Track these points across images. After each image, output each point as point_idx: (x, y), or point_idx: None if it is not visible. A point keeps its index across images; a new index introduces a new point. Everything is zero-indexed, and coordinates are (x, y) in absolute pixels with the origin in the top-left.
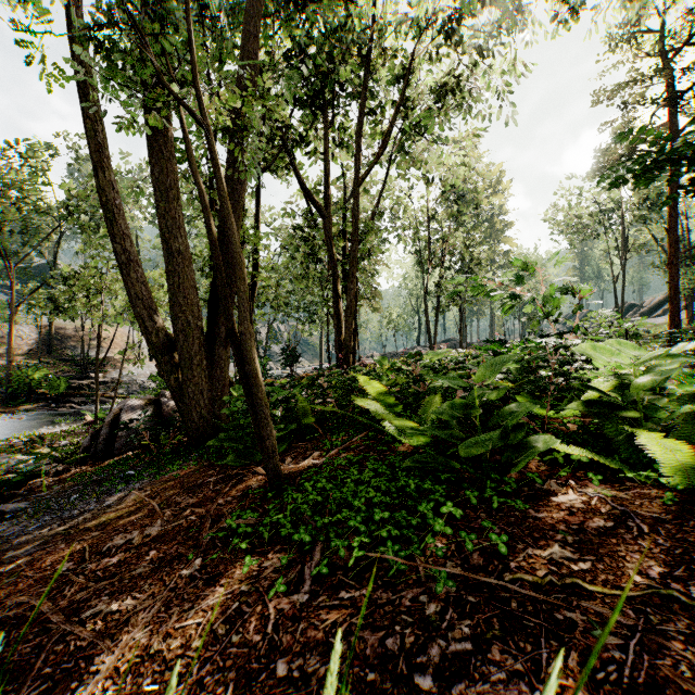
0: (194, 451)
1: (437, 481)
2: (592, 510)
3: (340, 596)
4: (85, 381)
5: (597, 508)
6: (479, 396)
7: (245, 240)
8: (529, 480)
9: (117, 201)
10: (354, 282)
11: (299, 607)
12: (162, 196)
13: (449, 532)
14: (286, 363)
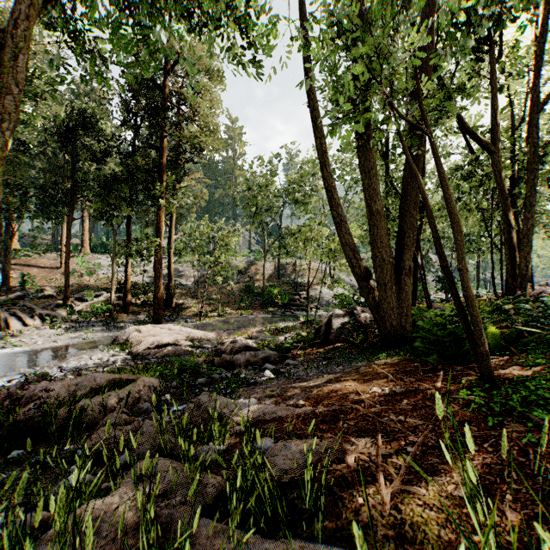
0: (391, 349)
1: None
2: None
3: None
4: (296, 296)
5: None
6: None
7: None
8: None
9: (333, 184)
10: (531, 211)
11: None
12: (366, 176)
13: None
14: (441, 289)
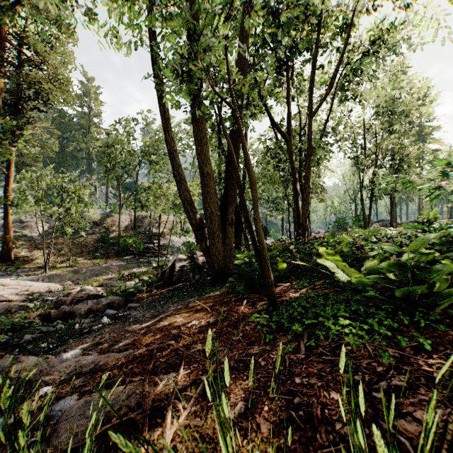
0: (217, 285)
1: (378, 310)
2: None
3: (323, 358)
4: (151, 245)
5: None
6: (409, 259)
7: (240, 162)
8: (449, 315)
9: (175, 148)
10: (308, 183)
11: (300, 359)
12: (199, 143)
13: (389, 334)
14: None
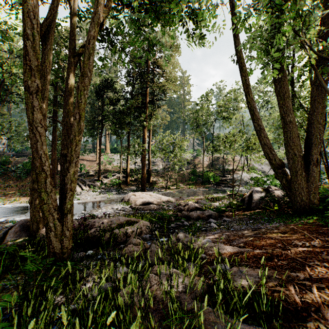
0: (302, 216)
1: None
2: None
3: None
4: (224, 178)
5: None
6: None
7: None
8: None
9: (255, 105)
10: None
11: None
12: (281, 98)
13: None
14: None
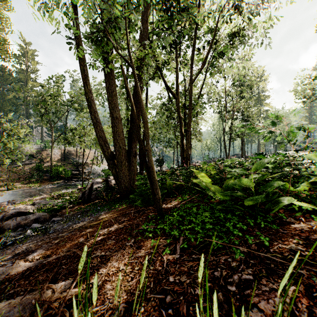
0: (123, 200)
1: (233, 215)
2: (312, 231)
3: (192, 257)
4: (77, 172)
5: (315, 230)
6: (253, 178)
7: None
8: (279, 217)
9: (92, 98)
10: (190, 128)
11: (175, 259)
12: (110, 94)
13: (240, 235)
14: (158, 165)
